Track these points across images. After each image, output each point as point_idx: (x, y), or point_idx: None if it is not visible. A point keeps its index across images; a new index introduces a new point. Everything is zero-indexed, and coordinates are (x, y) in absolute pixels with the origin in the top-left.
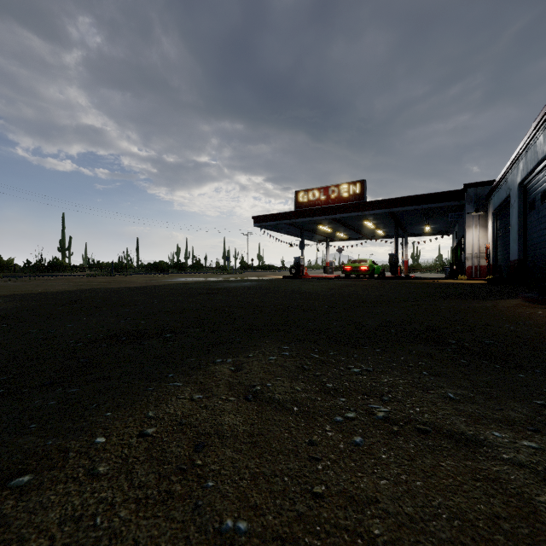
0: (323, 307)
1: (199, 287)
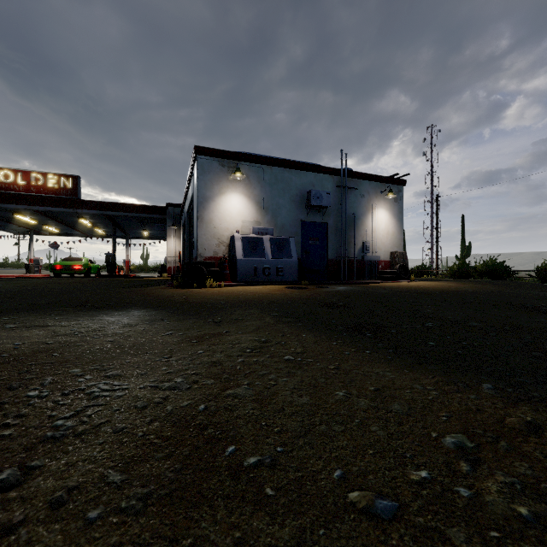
0: (2, 299)
1: None
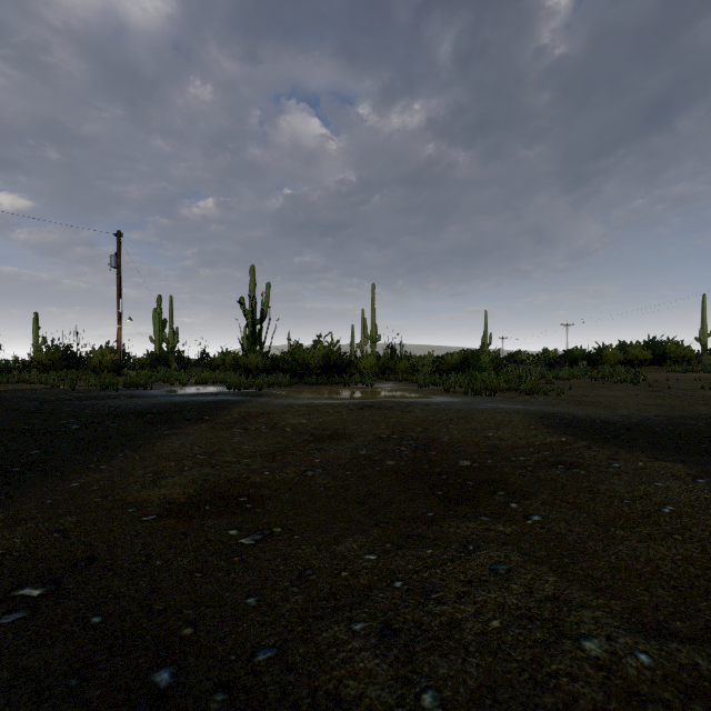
0: None
1: None
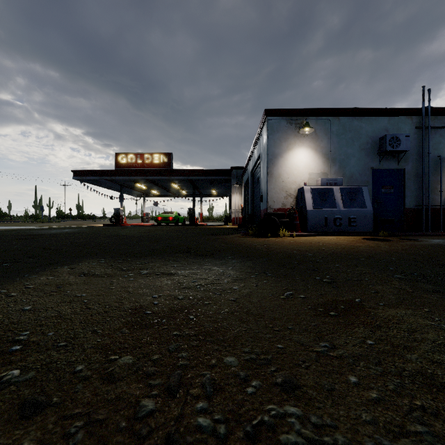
0: (133, 242)
1: (13, 234)
